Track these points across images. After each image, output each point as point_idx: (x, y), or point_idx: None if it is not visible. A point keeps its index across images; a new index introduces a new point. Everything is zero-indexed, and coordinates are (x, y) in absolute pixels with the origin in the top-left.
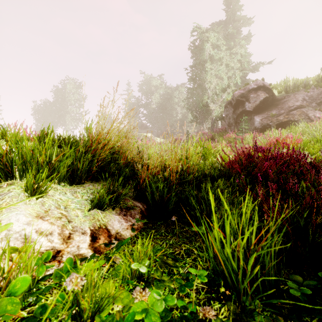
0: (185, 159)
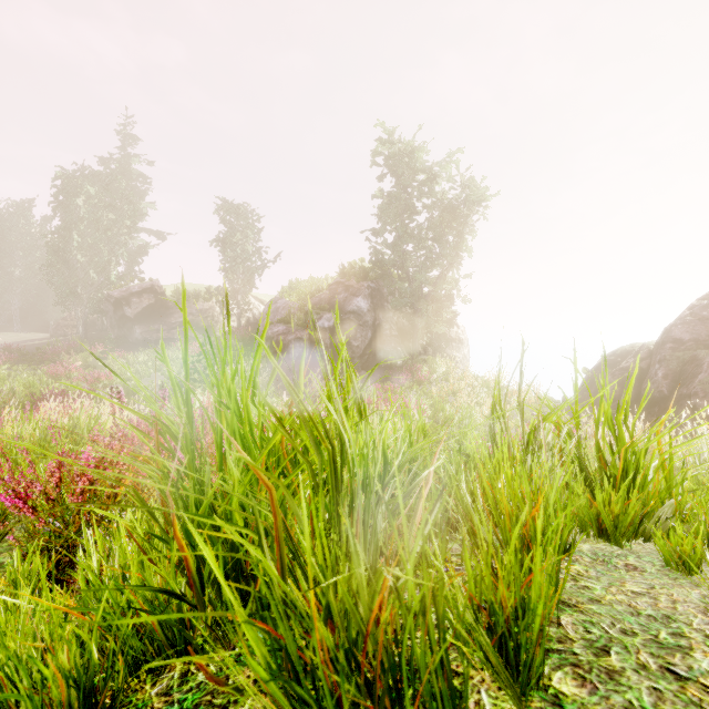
0: (7, 401)
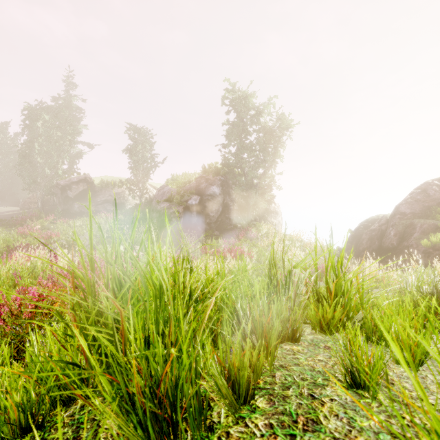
0: None
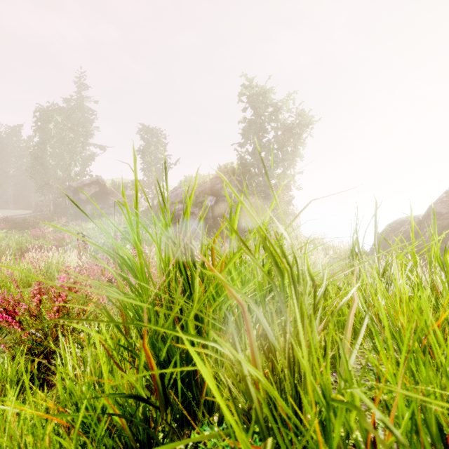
0: (5, 253)
